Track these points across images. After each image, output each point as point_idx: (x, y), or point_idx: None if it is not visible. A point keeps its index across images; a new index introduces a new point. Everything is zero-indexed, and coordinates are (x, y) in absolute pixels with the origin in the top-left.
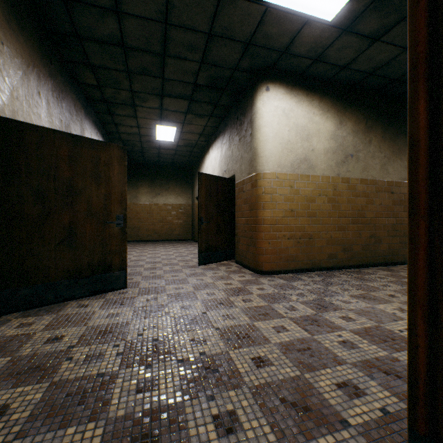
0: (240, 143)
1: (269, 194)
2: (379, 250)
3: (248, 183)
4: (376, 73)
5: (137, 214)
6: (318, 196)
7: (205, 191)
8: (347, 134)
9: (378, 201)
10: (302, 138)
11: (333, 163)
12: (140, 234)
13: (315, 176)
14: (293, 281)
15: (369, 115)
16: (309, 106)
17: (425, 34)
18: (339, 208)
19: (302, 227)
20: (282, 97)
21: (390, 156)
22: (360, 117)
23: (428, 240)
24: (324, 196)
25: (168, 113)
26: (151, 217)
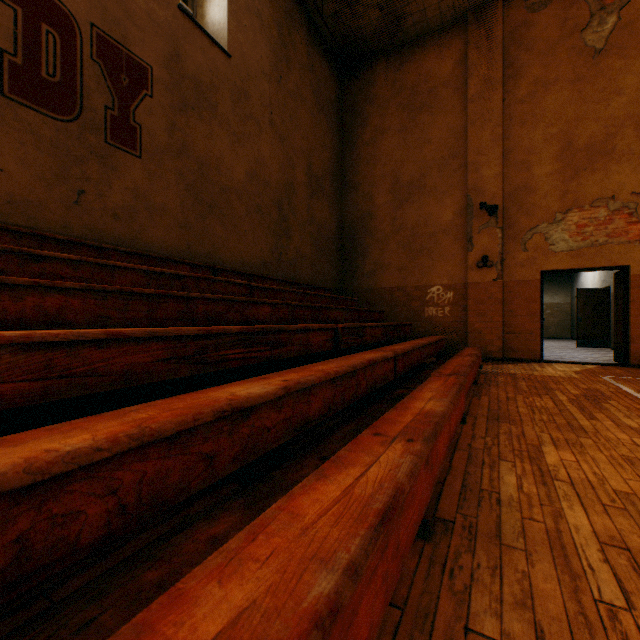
0: None
1: None
2: None
3: None
4: None
5: None
6: None
7: (581, 300)
8: None
9: None
10: None
11: None
12: None
13: None
14: None
15: None
16: None
17: (614, 292)
18: None
19: None
20: None
21: None
22: None
23: (615, 322)
24: None
25: None
26: None
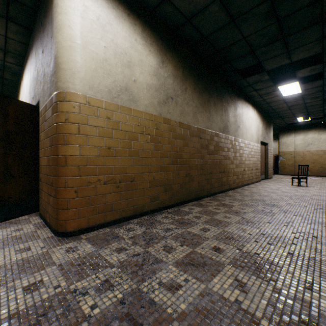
0: (43, 56)
1: (76, 123)
2: (192, 188)
3: (50, 108)
4: (193, 22)
5: None
6: (141, 133)
7: None
8: (168, 76)
9: (191, 144)
10: (122, 63)
11: (156, 101)
12: None
13: (138, 111)
14: (106, 244)
15: (185, 66)
16: (131, 29)
17: None
18: (161, 148)
19: (123, 168)
20: None
21: (199, 107)
22: (179, 64)
23: None
24: (147, 134)
25: None
26: None
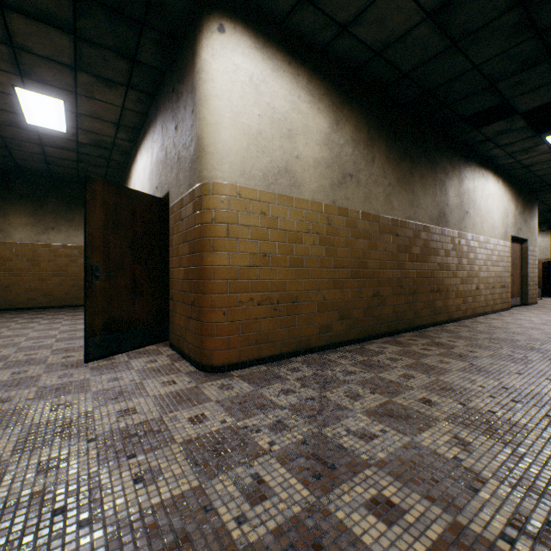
0: (177, 133)
1: (225, 223)
2: (383, 315)
3: (189, 204)
4: (385, 55)
5: (4, 262)
6: (306, 233)
7: (103, 214)
8: (345, 142)
9: (382, 245)
10: (281, 134)
11: (327, 183)
12: (11, 298)
13: (301, 201)
14: (267, 384)
15: (372, 122)
16: (292, 83)
17: None
18: (335, 254)
19: (282, 283)
20: (247, 52)
21: (395, 185)
22: (362, 121)
23: None
24: (314, 233)
25: (33, 59)
26: (37, 268)
